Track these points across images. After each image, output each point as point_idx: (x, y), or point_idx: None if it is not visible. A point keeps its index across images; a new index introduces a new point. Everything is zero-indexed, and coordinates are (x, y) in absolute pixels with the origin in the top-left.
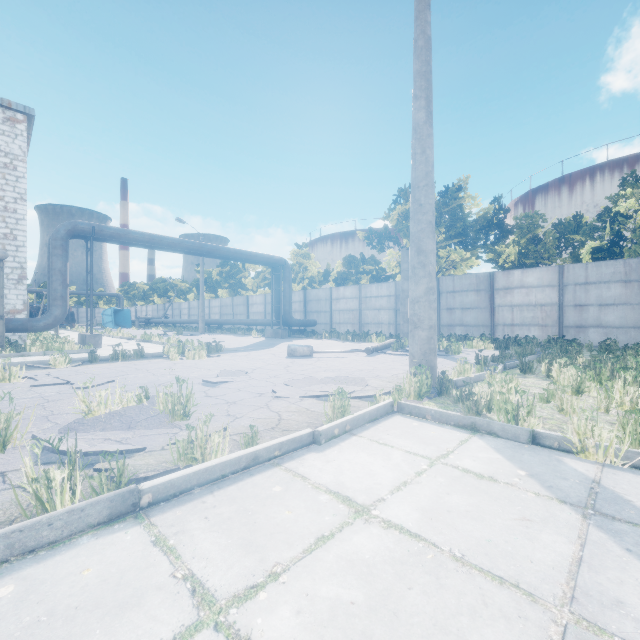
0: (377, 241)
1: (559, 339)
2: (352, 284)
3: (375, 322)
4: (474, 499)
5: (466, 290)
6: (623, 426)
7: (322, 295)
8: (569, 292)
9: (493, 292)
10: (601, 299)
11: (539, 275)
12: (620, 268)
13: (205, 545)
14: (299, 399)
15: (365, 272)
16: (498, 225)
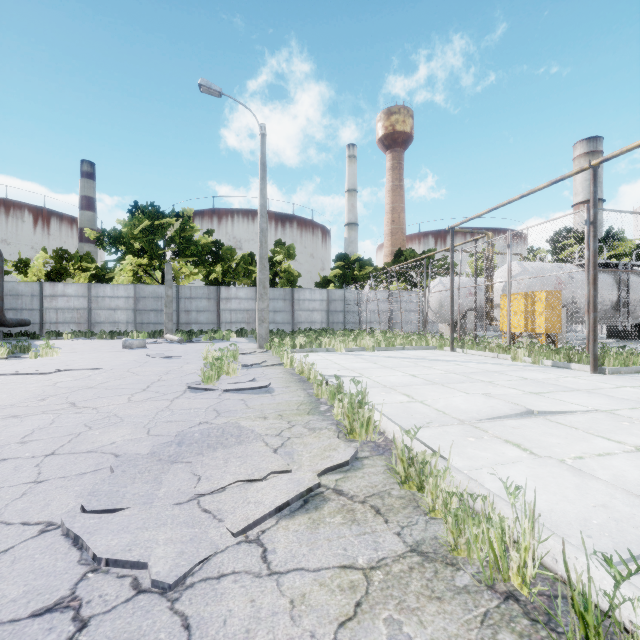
0: (112, 244)
1: None
2: (73, 281)
3: (110, 321)
4: (336, 356)
5: (201, 297)
6: (343, 343)
7: (25, 290)
8: None
9: (220, 300)
10: (275, 308)
11: (246, 292)
12: (282, 292)
13: (320, 363)
14: (243, 355)
15: (84, 269)
16: (217, 253)
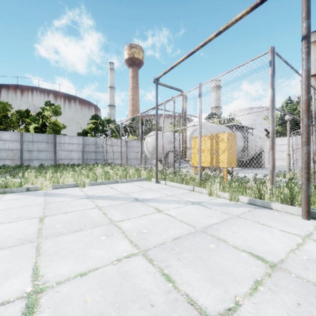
0: None
1: (22, 165)
2: None
3: None
4: (18, 201)
5: None
6: (51, 180)
7: None
8: (26, 144)
9: None
10: (39, 148)
11: (11, 135)
12: (45, 137)
13: None
14: None
15: None
16: None
